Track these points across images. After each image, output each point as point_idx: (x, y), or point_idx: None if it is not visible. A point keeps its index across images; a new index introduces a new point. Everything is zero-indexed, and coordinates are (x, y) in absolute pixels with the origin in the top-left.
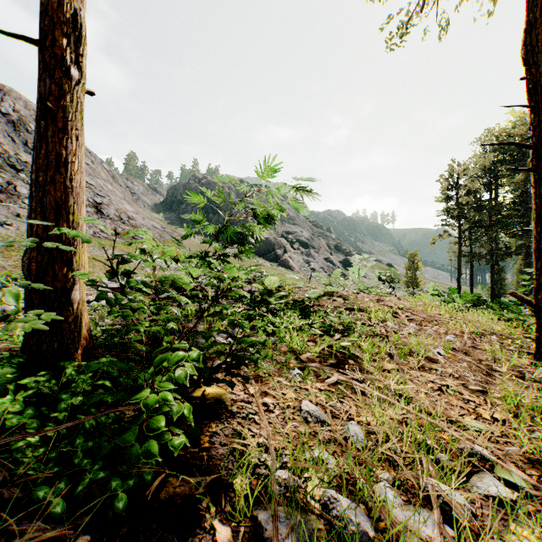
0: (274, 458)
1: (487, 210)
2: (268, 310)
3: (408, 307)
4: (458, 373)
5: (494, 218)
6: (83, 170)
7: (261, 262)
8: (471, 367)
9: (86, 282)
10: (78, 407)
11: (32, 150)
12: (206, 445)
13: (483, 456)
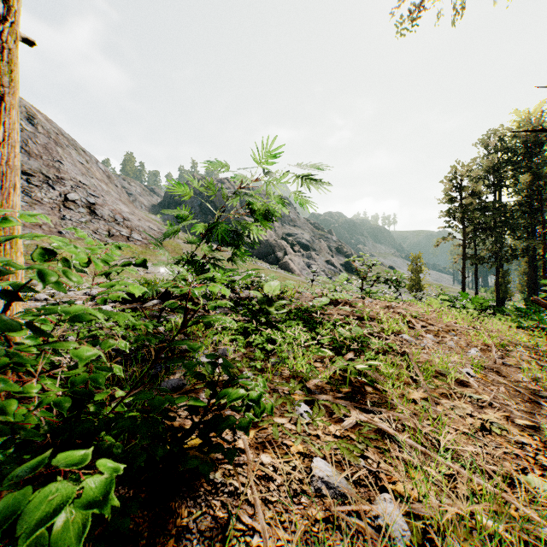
0: None
1: (492, 211)
2: (268, 321)
3: (421, 315)
4: (496, 400)
5: (499, 219)
6: (15, 143)
7: (261, 265)
8: (508, 392)
9: None
10: None
11: (23, 148)
12: None
13: None
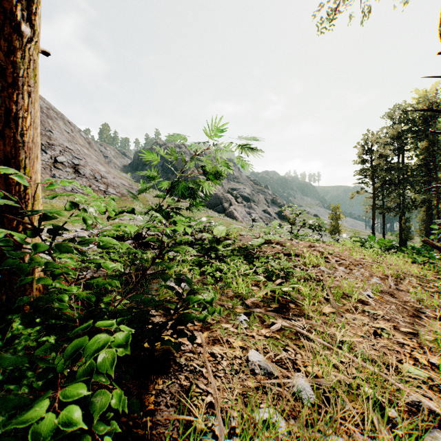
0: (222, 429)
1: (396, 171)
2: (217, 256)
3: (336, 252)
4: (388, 314)
5: (402, 177)
6: (37, 126)
7: (211, 214)
8: (398, 309)
9: (4, 241)
10: (17, 368)
11: None
12: (150, 406)
13: (430, 409)
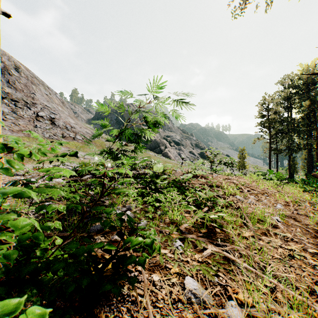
0: None
1: (286, 123)
2: (156, 188)
3: (246, 184)
4: (295, 236)
5: (290, 127)
6: None
7: (151, 154)
8: (302, 231)
9: None
10: None
11: (12, 85)
12: None
13: None
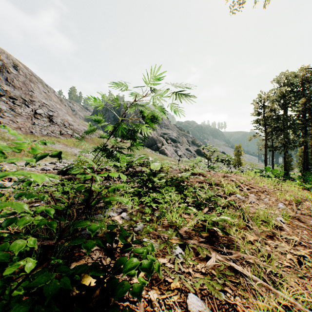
0: None
1: (282, 120)
2: (153, 186)
3: (245, 181)
4: (302, 240)
5: (286, 125)
6: None
7: (148, 151)
8: (308, 233)
9: None
10: None
11: (10, 83)
12: None
13: None
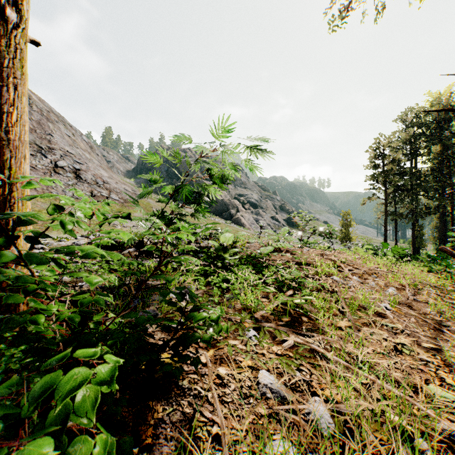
0: None
1: (409, 176)
2: (223, 265)
3: (349, 261)
4: (407, 328)
5: (415, 182)
6: (25, 123)
7: (217, 220)
8: (418, 322)
9: None
10: None
11: None
12: (148, 440)
13: None
